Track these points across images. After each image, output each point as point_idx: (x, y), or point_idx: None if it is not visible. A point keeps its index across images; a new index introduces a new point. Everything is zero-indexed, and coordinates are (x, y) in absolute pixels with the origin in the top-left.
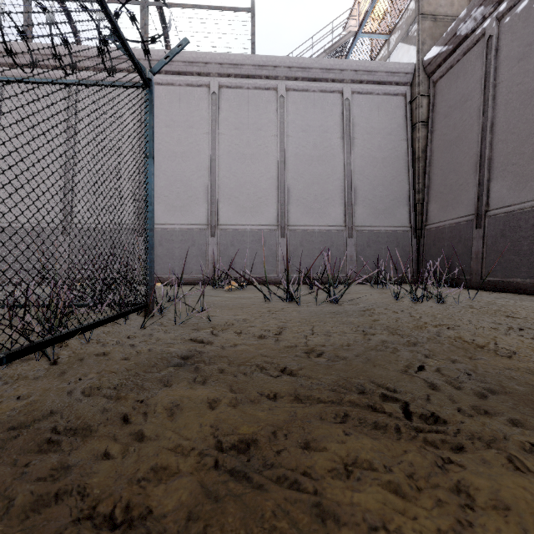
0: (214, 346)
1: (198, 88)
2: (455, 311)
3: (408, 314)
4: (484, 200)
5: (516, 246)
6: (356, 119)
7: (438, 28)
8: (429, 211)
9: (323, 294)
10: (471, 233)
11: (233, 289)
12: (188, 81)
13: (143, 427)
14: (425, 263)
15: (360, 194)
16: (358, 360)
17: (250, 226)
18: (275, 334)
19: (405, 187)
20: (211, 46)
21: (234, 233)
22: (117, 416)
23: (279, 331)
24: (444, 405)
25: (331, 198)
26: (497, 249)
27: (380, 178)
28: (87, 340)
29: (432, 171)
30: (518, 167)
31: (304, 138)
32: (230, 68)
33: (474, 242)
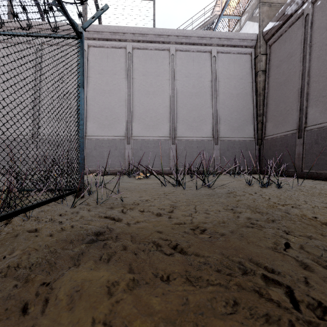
0: (121, 223)
1: (119, 49)
2: (292, 193)
3: (260, 195)
4: (303, 120)
5: (326, 150)
6: (220, 69)
7: (272, 11)
8: (266, 128)
9: (199, 181)
10: (295, 141)
11: (141, 178)
12: (113, 44)
13: (35, 324)
14: (264, 161)
15: (222, 117)
16: (234, 237)
17: (152, 137)
18: (168, 212)
19: (251, 112)
20: (127, 22)
21: (142, 141)
22: (17, 306)
23: (171, 210)
24: (325, 291)
25: (204, 120)
26: (312, 152)
27: (235, 107)
28: (27, 218)
29: (268, 102)
30: (326, 98)
31: (186, 81)
32: (140, 36)
33: (297, 147)
